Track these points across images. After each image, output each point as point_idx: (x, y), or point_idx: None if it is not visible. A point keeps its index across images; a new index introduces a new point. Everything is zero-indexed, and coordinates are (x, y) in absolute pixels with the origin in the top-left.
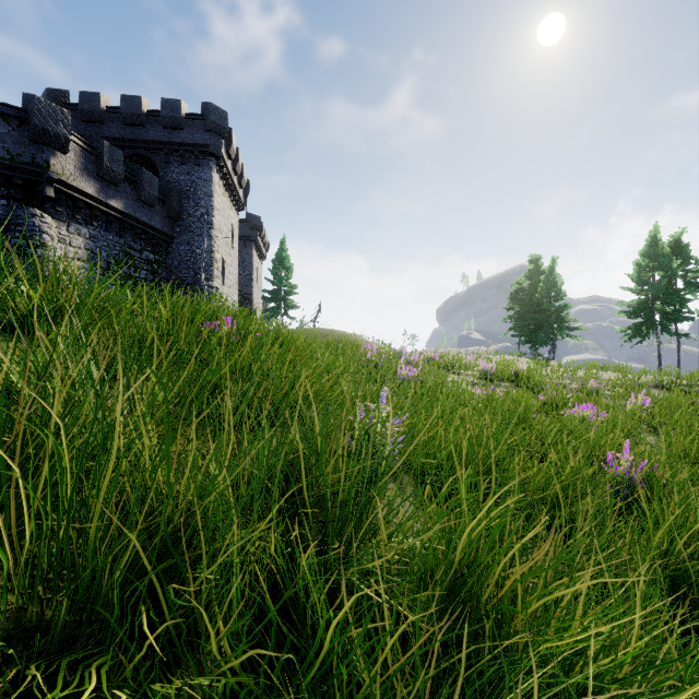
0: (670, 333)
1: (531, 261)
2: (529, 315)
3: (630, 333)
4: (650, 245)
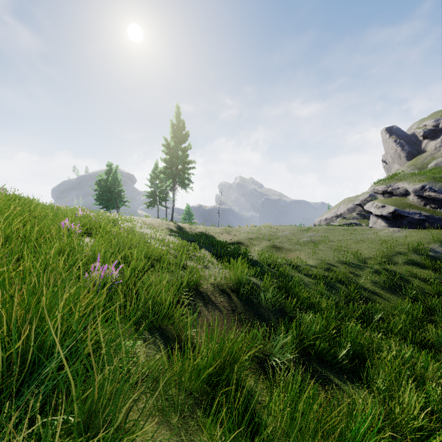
0: (162, 205)
1: (108, 165)
2: (105, 193)
3: (148, 205)
4: (155, 168)
